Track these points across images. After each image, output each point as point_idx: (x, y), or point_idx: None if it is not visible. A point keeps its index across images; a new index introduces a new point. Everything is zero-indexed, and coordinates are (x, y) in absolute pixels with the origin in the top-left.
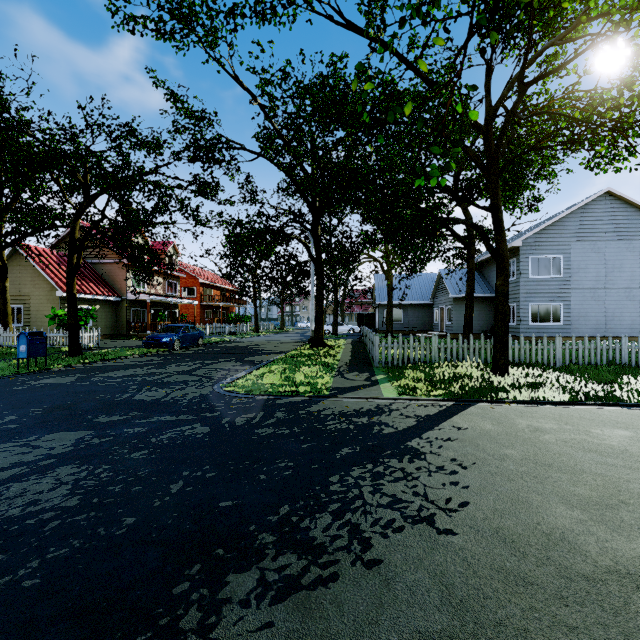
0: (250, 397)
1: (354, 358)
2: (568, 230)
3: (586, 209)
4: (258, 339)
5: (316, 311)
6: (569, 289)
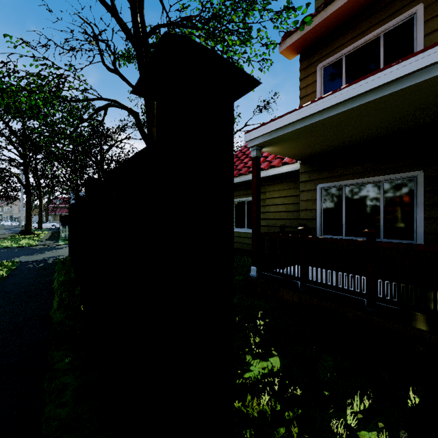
0: (0, 248)
1: (51, 237)
2: None
3: None
4: None
5: (26, 215)
6: None
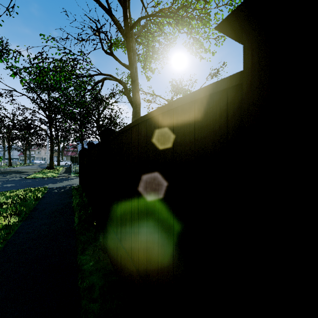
0: (36, 178)
1: (66, 171)
2: None
3: None
4: (16, 168)
5: (50, 156)
6: None
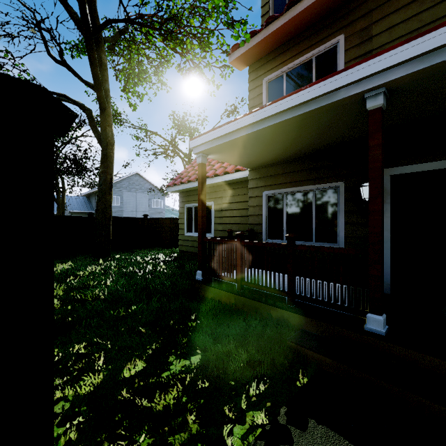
0: None
1: None
2: (122, 186)
3: (129, 178)
4: None
5: None
6: (123, 211)
